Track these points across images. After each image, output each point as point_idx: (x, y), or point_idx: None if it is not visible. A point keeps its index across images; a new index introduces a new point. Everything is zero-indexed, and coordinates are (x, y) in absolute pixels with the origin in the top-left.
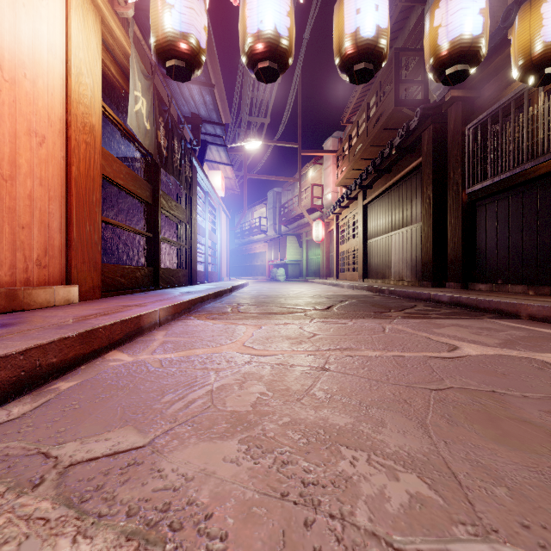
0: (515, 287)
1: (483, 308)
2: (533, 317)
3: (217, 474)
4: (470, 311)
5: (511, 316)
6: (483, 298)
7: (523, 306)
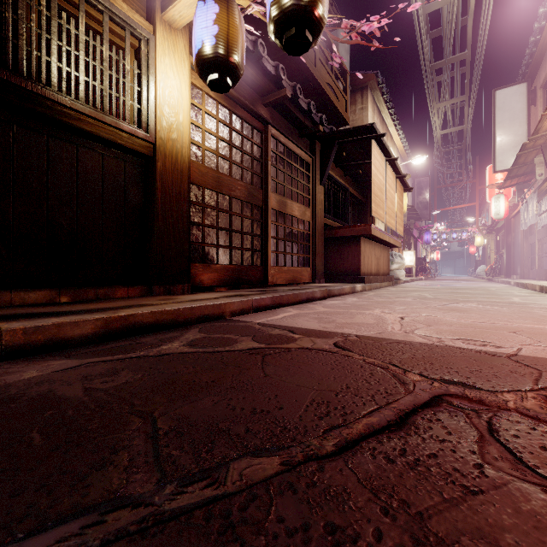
0: (30, 295)
1: (183, 321)
2: (235, 313)
3: (546, 314)
4: (179, 330)
5: (218, 319)
6: (182, 306)
7: (227, 305)
